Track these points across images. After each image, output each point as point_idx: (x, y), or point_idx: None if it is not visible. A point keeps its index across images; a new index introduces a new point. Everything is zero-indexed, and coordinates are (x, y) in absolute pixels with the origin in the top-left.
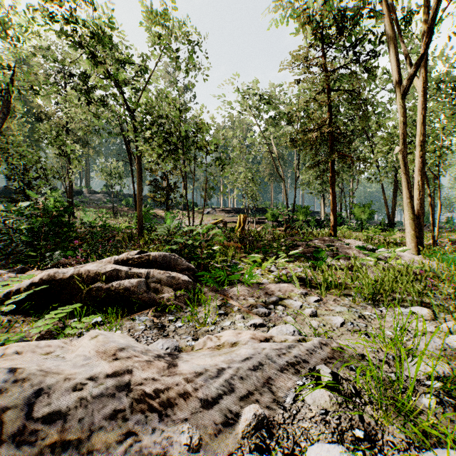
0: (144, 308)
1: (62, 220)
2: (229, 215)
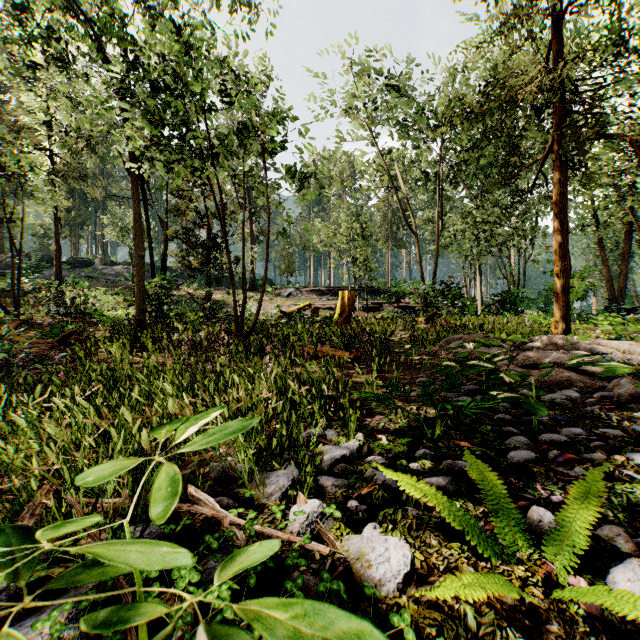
0: None
1: None
2: (323, 298)
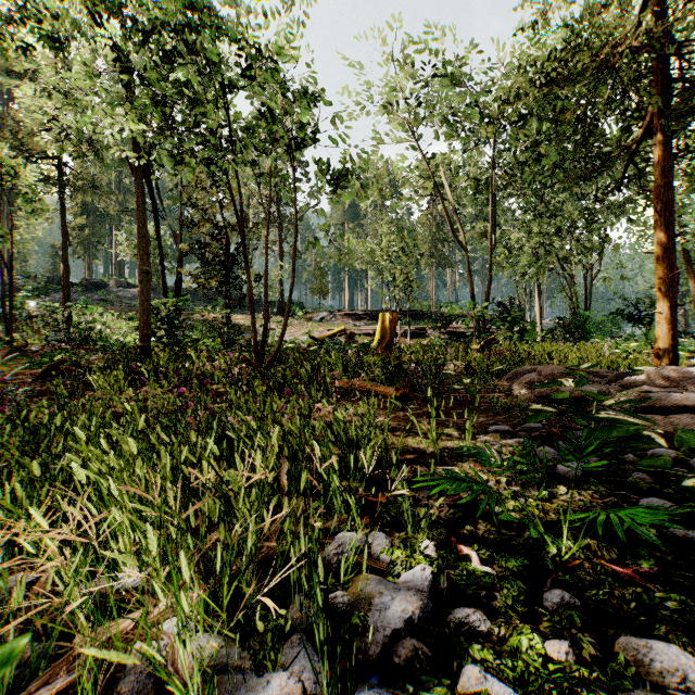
0: None
1: None
2: (359, 323)
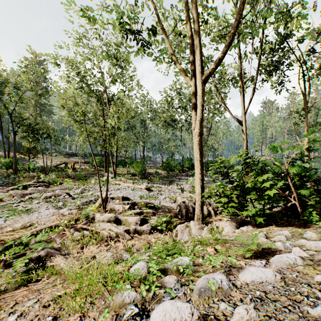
0: None
1: None
2: (71, 157)
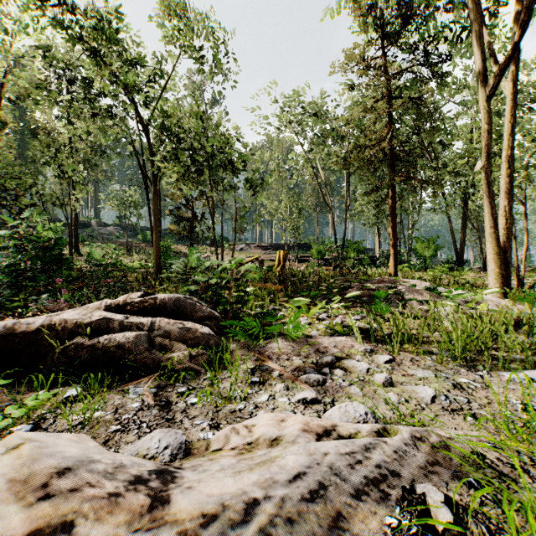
0: (146, 374)
1: (54, 255)
2: (266, 252)
